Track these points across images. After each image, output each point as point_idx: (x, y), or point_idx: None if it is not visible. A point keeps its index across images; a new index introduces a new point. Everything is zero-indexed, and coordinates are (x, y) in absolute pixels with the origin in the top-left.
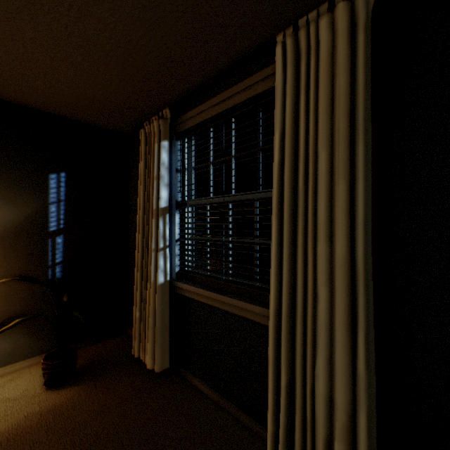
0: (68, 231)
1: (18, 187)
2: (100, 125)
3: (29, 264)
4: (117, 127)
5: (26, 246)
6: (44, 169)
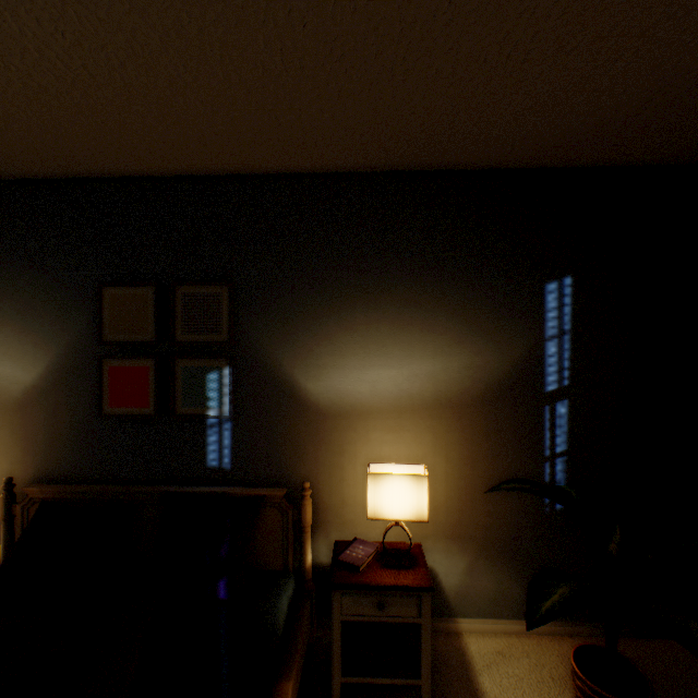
0: (575, 392)
1: (500, 313)
2: (640, 160)
3: (515, 449)
4: (688, 149)
5: (511, 417)
6: (537, 275)
